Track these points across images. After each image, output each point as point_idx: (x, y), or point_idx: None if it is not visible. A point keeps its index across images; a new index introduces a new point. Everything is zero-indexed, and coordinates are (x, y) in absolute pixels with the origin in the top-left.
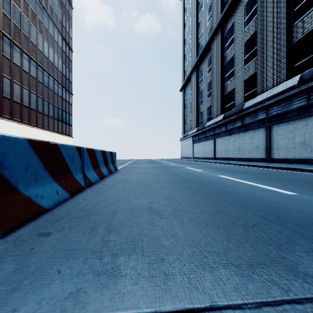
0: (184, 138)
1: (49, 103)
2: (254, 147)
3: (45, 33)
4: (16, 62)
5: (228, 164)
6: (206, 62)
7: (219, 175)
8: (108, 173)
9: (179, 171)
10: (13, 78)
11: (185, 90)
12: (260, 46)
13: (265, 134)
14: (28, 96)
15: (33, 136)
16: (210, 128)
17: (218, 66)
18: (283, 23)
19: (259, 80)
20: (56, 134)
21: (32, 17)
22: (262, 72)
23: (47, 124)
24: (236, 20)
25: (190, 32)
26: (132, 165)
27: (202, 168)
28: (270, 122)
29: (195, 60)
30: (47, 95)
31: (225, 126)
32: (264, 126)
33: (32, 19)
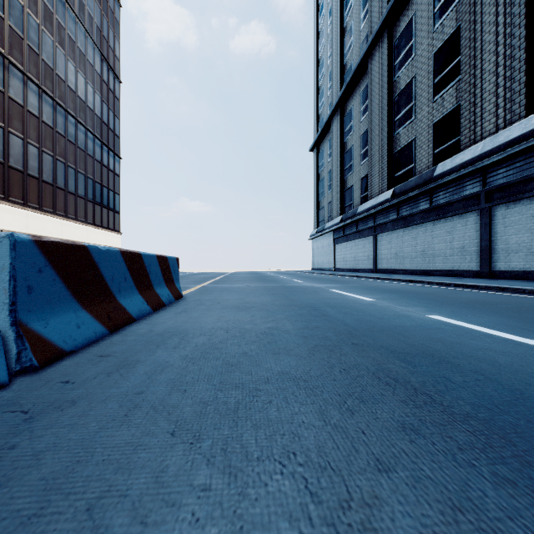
0: (317, 234)
1: (78, 172)
2: (455, 250)
3: (69, 47)
4: (14, 97)
5: (410, 281)
6: (359, 96)
7: (426, 315)
8: (149, 308)
9: (319, 300)
10: (10, 126)
11: (319, 150)
12: (468, 55)
13: (479, 223)
14: (38, 158)
15: (47, 230)
16: (367, 216)
17: (382, 101)
18: (519, 4)
19: (466, 120)
20: (91, 227)
21: (44, 17)
22: (473, 103)
23: (73, 210)
24: (418, 12)
25: (328, 45)
26: (220, 283)
27: (366, 292)
28: (491, 199)
29: (338, 95)
30: (74, 158)
31: (396, 211)
32: (477, 209)
33: (44, 20)
